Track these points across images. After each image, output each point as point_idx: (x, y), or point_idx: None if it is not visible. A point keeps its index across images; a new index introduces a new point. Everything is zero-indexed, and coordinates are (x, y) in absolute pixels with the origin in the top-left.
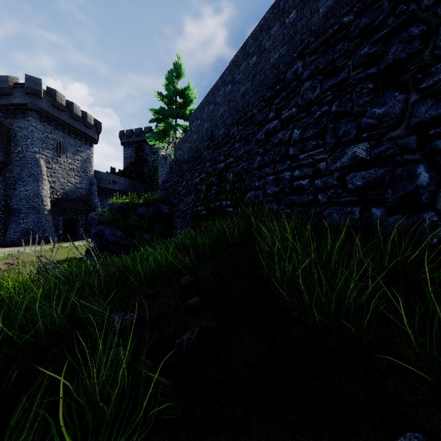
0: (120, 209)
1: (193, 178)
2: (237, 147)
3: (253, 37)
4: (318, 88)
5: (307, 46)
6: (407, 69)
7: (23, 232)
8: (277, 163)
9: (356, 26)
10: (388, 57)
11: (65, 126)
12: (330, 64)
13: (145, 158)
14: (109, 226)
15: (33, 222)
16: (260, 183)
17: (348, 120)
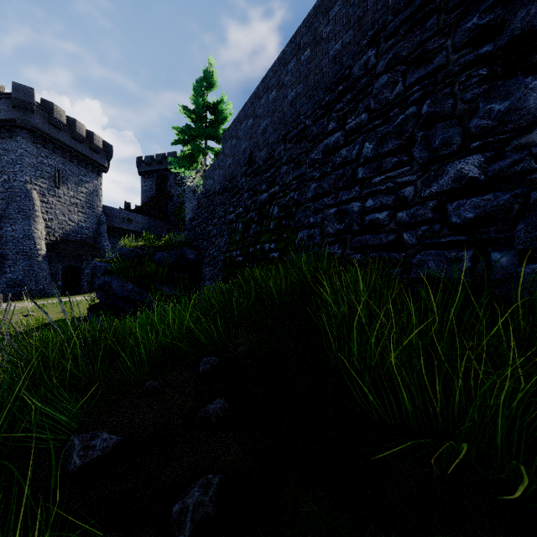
0: (132, 254)
1: (227, 214)
2: (284, 172)
3: (305, 24)
4: (400, 83)
5: (382, 28)
6: None
7: (10, 284)
8: (340, 191)
9: None
10: (514, 26)
11: (66, 149)
12: (417, 48)
13: (169, 191)
14: (117, 276)
15: (23, 271)
16: (316, 219)
17: (448, 124)
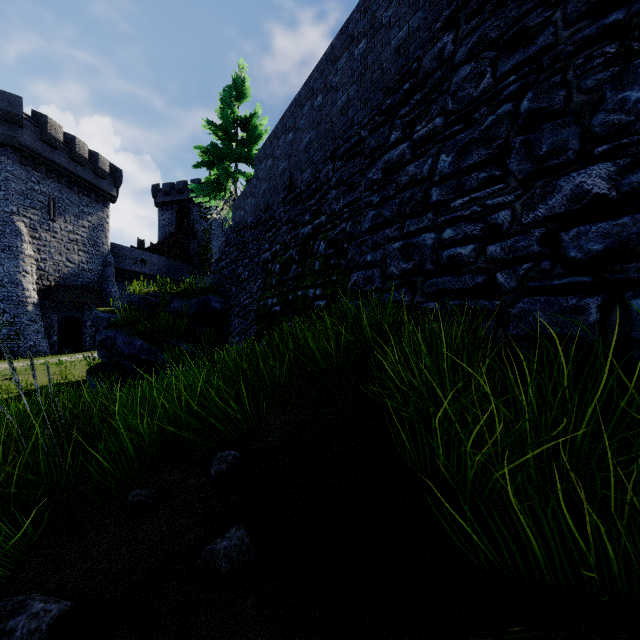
0: (143, 302)
1: (261, 252)
2: (333, 197)
3: (360, 8)
4: (488, 74)
5: (463, 5)
6: None
7: None
8: (407, 219)
9: None
10: None
11: (63, 173)
12: (512, 26)
13: (192, 227)
14: (123, 330)
15: (8, 324)
16: (374, 256)
17: (560, 124)
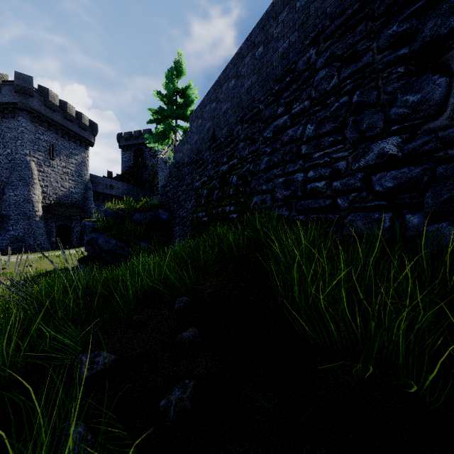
0: (115, 215)
1: (194, 181)
2: (241, 147)
3: (259, 25)
4: (335, 77)
5: (322, 31)
6: (449, 47)
7: (13, 240)
8: (287, 164)
9: (381, 2)
10: (424, 34)
11: (59, 127)
12: (349, 48)
13: (144, 162)
14: (102, 233)
15: (23, 229)
16: (267, 186)
17: (373, 111)
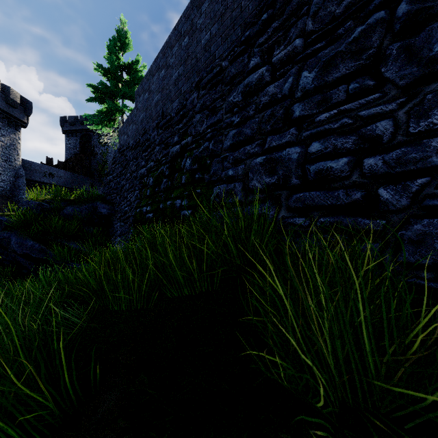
0: (39, 208)
1: (139, 168)
2: (197, 121)
3: None
4: None
5: None
6: None
7: None
8: (267, 136)
9: None
10: None
11: None
12: None
13: (92, 150)
14: (16, 232)
15: None
16: (236, 171)
17: None
